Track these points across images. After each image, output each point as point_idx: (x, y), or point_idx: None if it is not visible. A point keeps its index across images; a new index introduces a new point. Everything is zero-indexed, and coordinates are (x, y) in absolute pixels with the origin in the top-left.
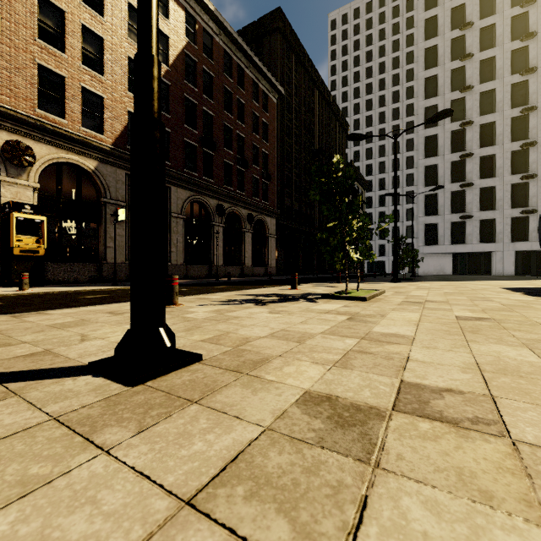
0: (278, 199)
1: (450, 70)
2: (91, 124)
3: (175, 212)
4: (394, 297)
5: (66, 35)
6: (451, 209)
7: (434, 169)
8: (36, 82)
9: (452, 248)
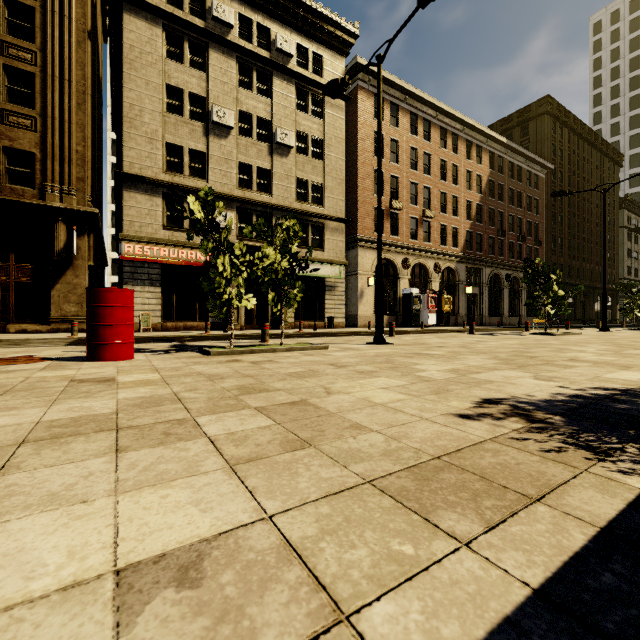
0: (545, 258)
1: None
2: None
3: (484, 283)
4: None
5: (447, 205)
6: None
7: None
8: (439, 233)
9: None
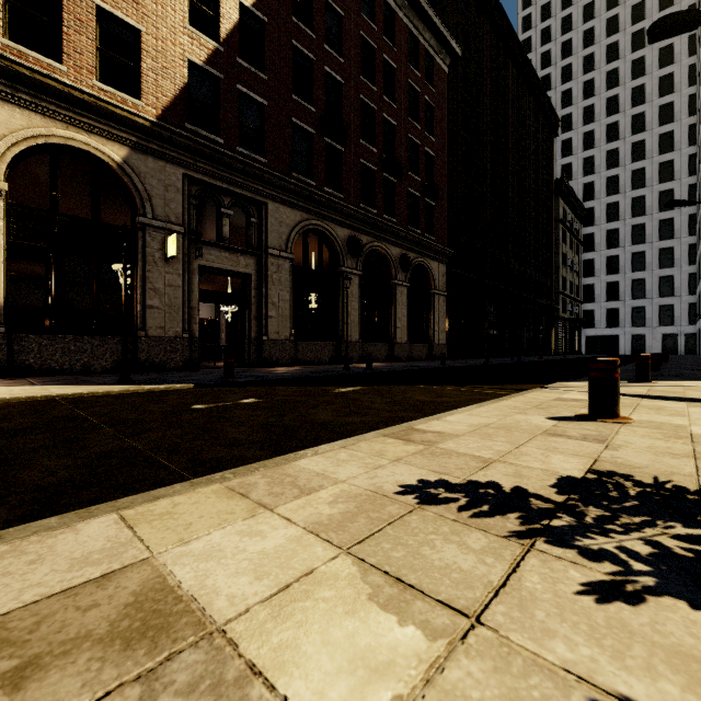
0: (449, 232)
1: None
2: None
3: (275, 247)
4: None
5: None
6: None
7: None
8: None
9: None
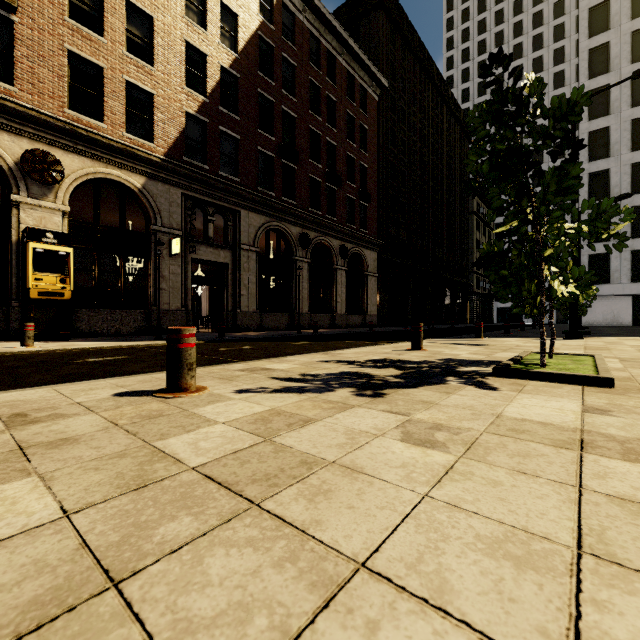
0: (380, 226)
1: (631, 33)
2: (144, 136)
3: (246, 243)
4: None
5: (104, 14)
6: (632, 231)
7: (603, 176)
8: (66, 74)
9: (634, 287)
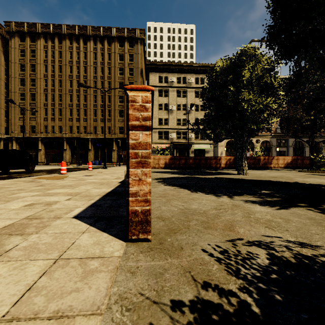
0: None
1: None
2: None
3: (290, 146)
4: None
5: None
6: None
7: None
8: None
9: None
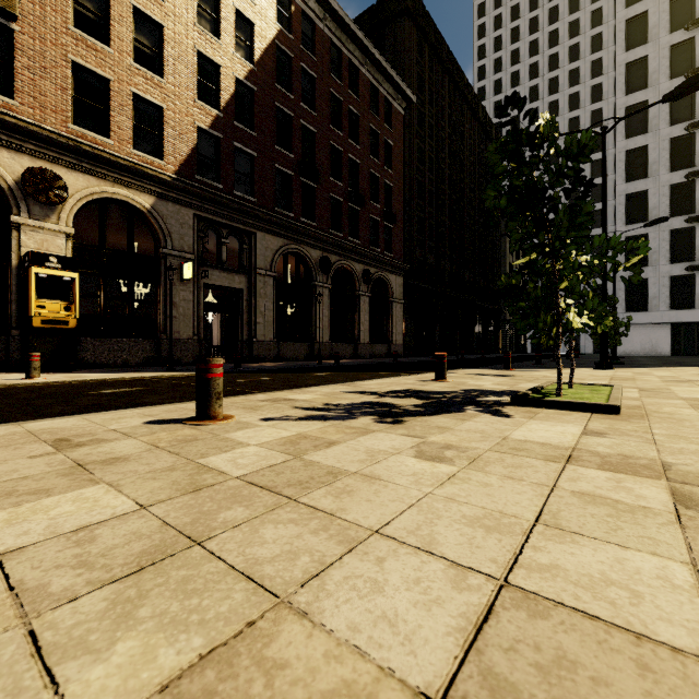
0: (406, 249)
1: (669, 47)
2: (152, 151)
3: (262, 268)
4: (665, 405)
5: (111, 22)
6: (671, 256)
7: (641, 198)
8: (70, 87)
9: (672, 315)
